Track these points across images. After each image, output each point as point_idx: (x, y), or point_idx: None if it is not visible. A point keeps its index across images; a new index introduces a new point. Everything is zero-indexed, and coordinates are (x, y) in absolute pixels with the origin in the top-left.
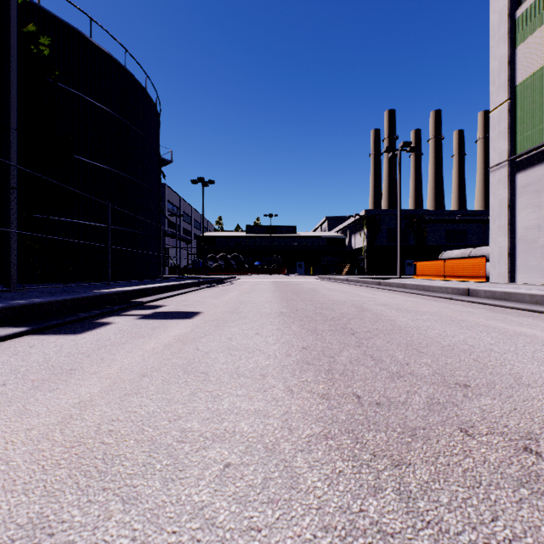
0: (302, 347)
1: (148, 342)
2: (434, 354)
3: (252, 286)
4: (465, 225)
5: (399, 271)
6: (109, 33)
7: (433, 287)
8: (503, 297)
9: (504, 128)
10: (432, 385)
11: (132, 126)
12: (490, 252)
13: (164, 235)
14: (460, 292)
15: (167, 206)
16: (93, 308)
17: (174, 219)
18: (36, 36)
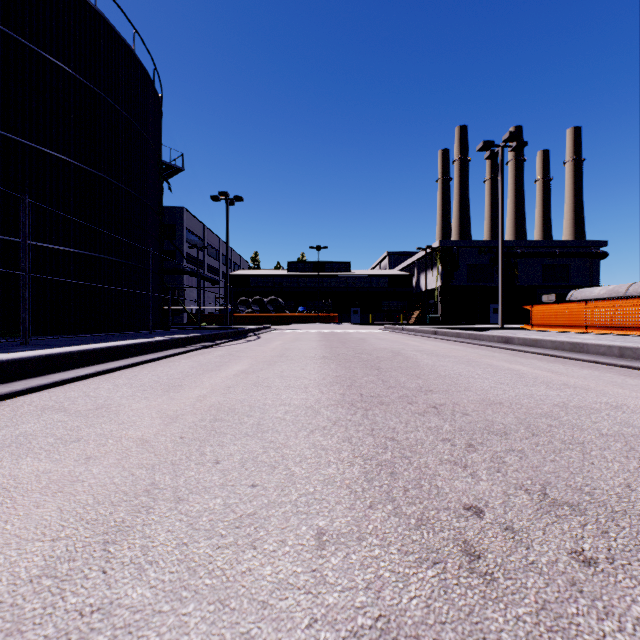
0: None
1: None
2: None
3: (287, 343)
4: (566, 260)
5: (502, 319)
6: None
7: None
8: None
9: None
10: None
11: (107, 98)
12: None
13: (181, 272)
14: None
15: (185, 235)
16: None
17: (196, 253)
18: None
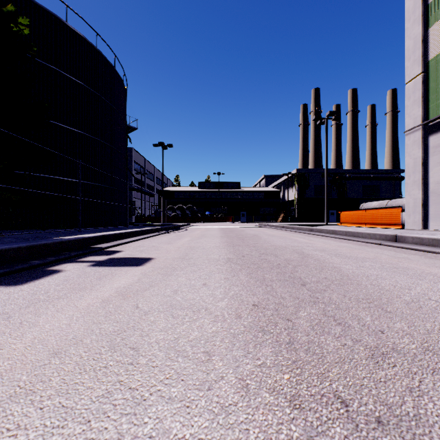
0: (252, 303)
1: (86, 296)
2: (404, 314)
3: (203, 232)
4: (378, 182)
5: (326, 219)
6: (82, 18)
7: (362, 234)
8: (431, 243)
9: (418, 97)
10: (435, 374)
11: (102, 97)
12: (405, 203)
13: (131, 189)
14: (388, 238)
15: (133, 166)
16: (50, 254)
17: (140, 177)
18: (15, 16)
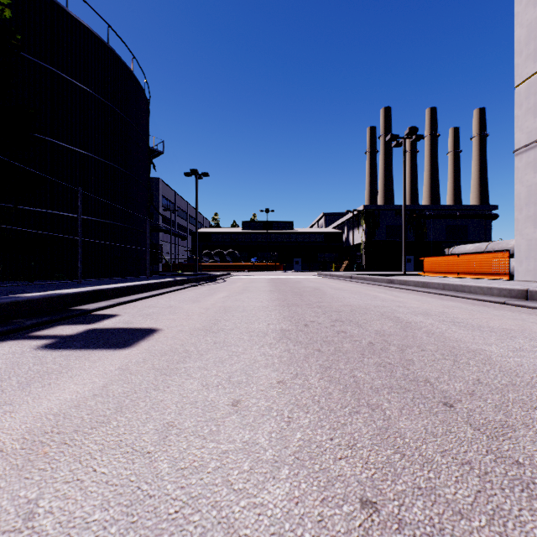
0: (359, 494)
1: None
2: None
3: (246, 284)
4: (466, 221)
5: (404, 267)
6: (88, 4)
7: (470, 287)
8: None
9: (534, 104)
10: None
11: (115, 109)
12: (515, 245)
13: (158, 230)
14: (513, 295)
15: (161, 201)
16: None
17: (169, 215)
18: None
